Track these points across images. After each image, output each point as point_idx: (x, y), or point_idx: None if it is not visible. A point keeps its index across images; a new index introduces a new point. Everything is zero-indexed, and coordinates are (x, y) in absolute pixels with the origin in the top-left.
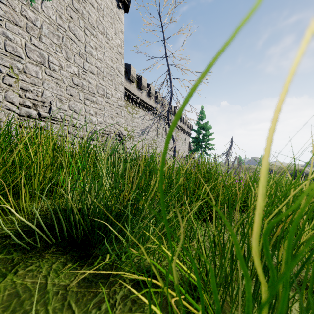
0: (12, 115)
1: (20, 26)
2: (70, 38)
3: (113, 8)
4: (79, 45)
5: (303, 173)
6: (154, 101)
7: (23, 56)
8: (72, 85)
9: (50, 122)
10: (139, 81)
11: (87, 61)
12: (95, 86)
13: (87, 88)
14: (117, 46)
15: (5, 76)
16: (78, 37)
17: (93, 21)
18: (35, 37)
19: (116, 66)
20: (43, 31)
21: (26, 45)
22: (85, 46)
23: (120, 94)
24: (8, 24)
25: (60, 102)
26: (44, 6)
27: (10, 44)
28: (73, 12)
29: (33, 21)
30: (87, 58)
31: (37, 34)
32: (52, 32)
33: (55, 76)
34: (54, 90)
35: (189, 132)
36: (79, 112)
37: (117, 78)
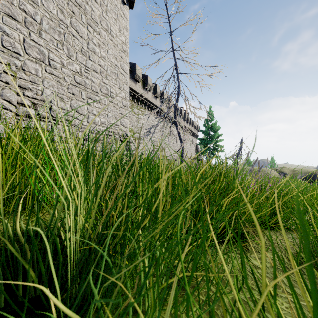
0: (8, 114)
1: (18, 21)
2: (72, 34)
3: (117, 4)
4: (81, 42)
5: None
6: (160, 101)
7: (21, 52)
8: (74, 84)
9: (51, 123)
10: (145, 80)
11: (90, 59)
12: (98, 84)
13: (89, 86)
14: (121, 43)
15: (1, 73)
16: (80, 33)
17: (96, 17)
18: (35, 32)
19: (120, 64)
20: (43, 26)
21: (24, 41)
22: (87, 43)
23: (124, 94)
24: (5, 19)
25: (61, 102)
26: (44, 0)
27: (7, 40)
28: (75, 7)
29: (32, 16)
30: (90, 55)
31: (36, 30)
32: (53, 27)
33: (56, 74)
34: (54, 89)
35: (196, 134)
36: (81, 112)
37: (121, 77)
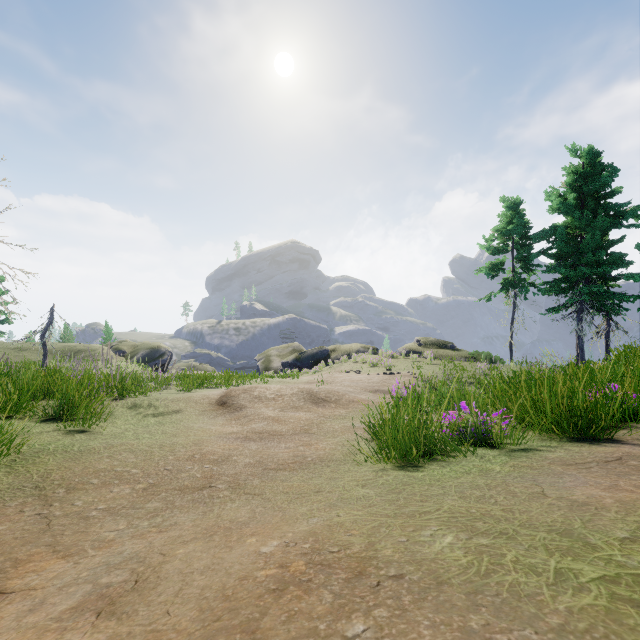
0: None
1: None
2: None
3: None
4: None
5: (161, 351)
6: None
7: None
8: None
9: None
10: None
11: None
12: None
13: None
14: None
15: None
16: None
17: None
18: None
19: None
20: None
21: None
22: None
23: None
24: None
25: None
26: None
27: None
28: None
29: None
30: None
31: None
32: None
33: None
34: None
35: None
36: None
37: None
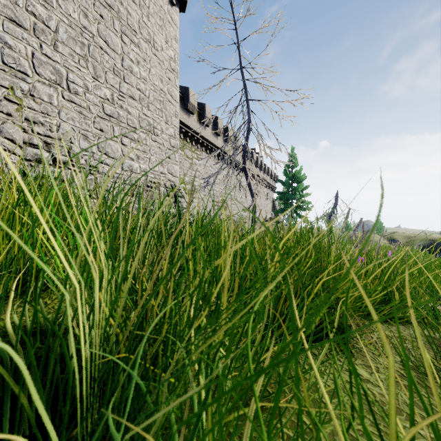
0: (11, 158)
1: (25, 28)
2: (100, 47)
3: (163, 5)
4: (113, 58)
5: None
6: (222, 140)
7: (29, 71)
8: (103, 116)
9: (70, 170)
10: (201, 111)
11: (125, 81)
12: (137, 117)
13: (124, 120)
14: (168, 60)
15: (1, 100)
16: (111, 45)
17: (134, 23)
18: (48, 43)
19: (167, 89)
20: (60, 35)
21: (34, 55)
22: (121, 59)
23: (173, 130)
24: (6, 24)
25: (84, 141)
26: None
27: (9, 54)
28: (105, 9)
29: (45, 21)
30: (125, 76)
31: (50, 40)
32: (73, 37)
33: (78, 102)
34: (76, 123)
35: (272, 185)
36: (113, 154)
37: (169, 106)
